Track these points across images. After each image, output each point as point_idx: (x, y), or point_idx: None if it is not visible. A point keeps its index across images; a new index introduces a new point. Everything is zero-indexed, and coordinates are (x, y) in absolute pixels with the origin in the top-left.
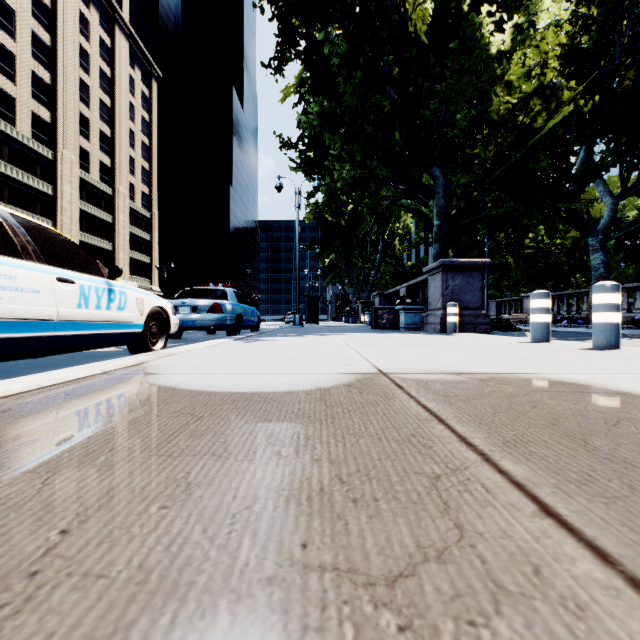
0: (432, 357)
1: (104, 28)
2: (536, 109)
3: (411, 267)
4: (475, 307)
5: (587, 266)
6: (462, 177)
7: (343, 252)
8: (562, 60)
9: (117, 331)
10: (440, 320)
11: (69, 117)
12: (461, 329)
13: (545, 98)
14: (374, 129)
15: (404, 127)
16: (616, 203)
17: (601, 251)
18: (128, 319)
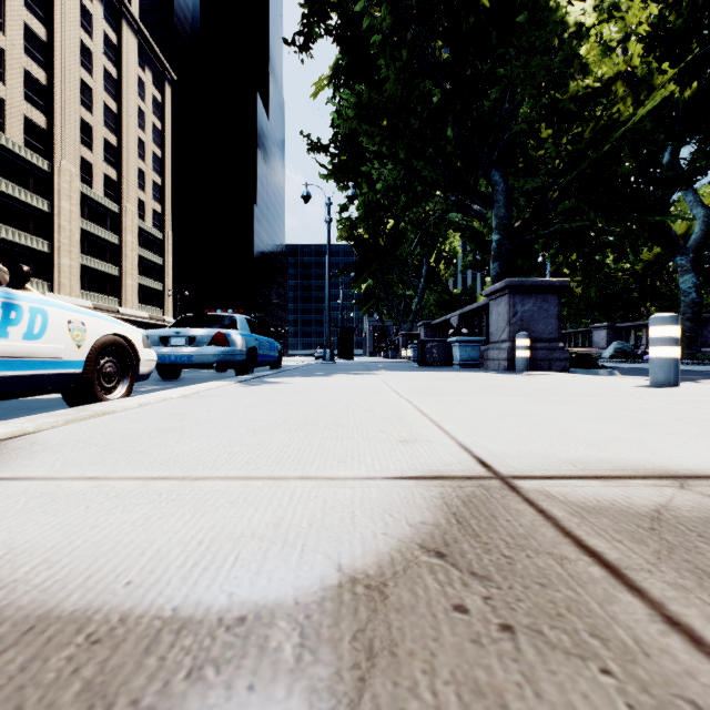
0: (550, 419)
1: (109, 23)
2: (619, 97)
3: (459, 294)
4: (550, 339)
5: (660, 293)
6: (524, 184)
7: (381, 277)
8: (646, 42)
9: (25, 373)
10: (506, 355)
11: (68, 123)
12: (533, 366)
13: (631, 83)
14: (421, 122)
15: (456, 123)
16: (709, 215)
17: (693, 272)
18: (49, 353)
